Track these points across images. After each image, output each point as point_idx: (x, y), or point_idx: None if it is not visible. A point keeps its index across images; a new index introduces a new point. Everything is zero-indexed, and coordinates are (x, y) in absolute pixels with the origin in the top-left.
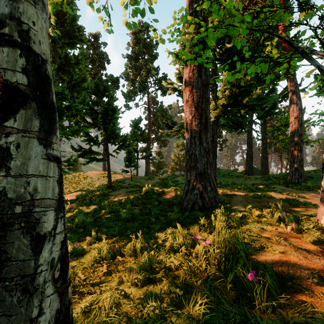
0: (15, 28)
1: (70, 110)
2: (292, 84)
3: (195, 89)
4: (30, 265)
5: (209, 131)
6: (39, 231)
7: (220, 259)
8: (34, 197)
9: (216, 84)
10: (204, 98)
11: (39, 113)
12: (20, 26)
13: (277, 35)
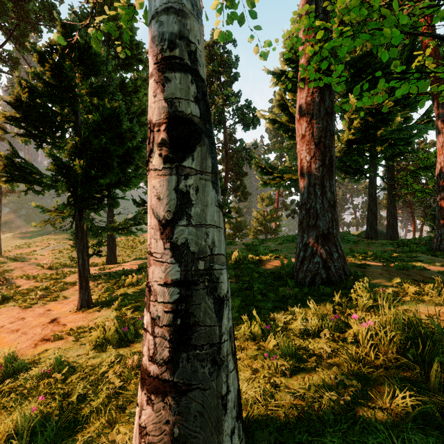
0: (185, 49)
1: (139, 152)
2: (441, 109)
3: (316, 120)
4: (215, 332)
5: (334, 177)
6: (219, 292)
7: (400, 345)
8: (213, 251)
9: None
10: (328, 132)
11: (210, 151)
12: (189, 46)
13: None
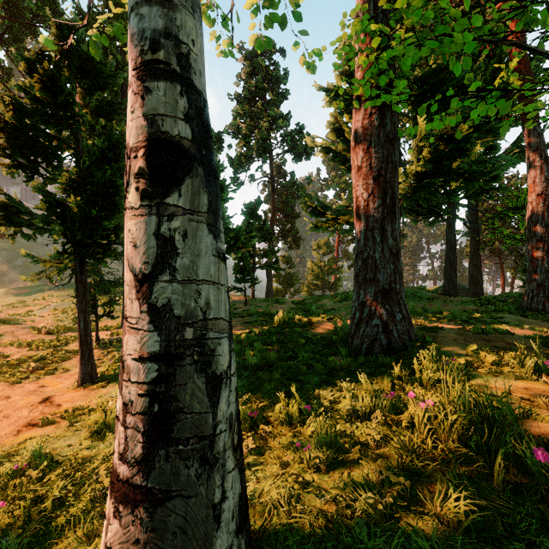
0: (173, 51)
1: None
2: (532, 136)
3: (374, 148)
4: (207, 420)
5: (398, 219)
6: (215, 368)
7: (463, 431)
8: (207, 315)
9: (399, 138)
10: (390, 163)
11: (206, 184)
12: (178, 48)
13: (532, 49)
